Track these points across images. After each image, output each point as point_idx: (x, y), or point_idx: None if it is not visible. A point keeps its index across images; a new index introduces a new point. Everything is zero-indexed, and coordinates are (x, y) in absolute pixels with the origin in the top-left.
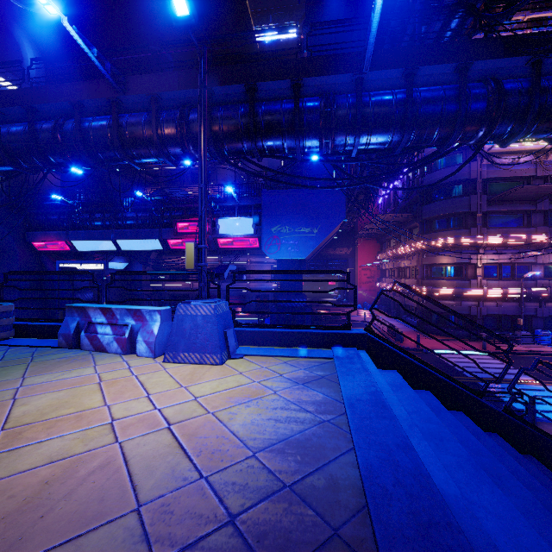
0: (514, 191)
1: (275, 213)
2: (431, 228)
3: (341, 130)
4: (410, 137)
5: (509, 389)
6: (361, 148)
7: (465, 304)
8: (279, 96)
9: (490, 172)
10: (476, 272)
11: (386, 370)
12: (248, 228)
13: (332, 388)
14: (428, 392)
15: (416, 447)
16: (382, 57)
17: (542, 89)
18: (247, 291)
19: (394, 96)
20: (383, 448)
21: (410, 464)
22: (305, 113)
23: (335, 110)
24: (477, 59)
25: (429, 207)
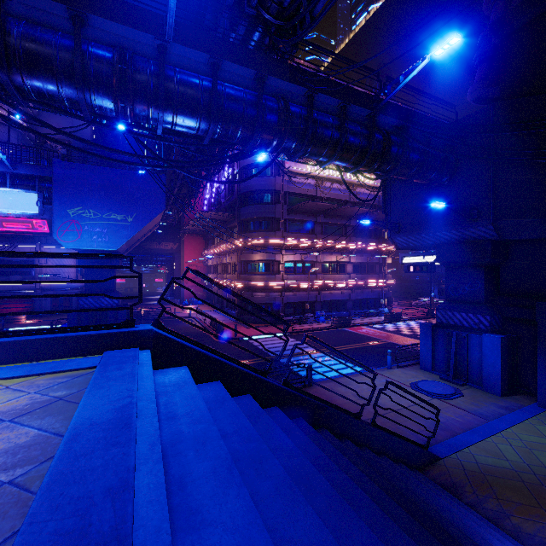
0: (303, 205)
1: (74, 191)
2: (248, 228)
3: (141, 97)
4: (217, 129)
5: (287, 364)
6: (168, 127)
7: (272, 295)
8: (52, 24)
9: (289, 187)
10: (280, 268)
11: (176, 368)
12: (30, 205)
13: (64, 414)
14: (219, 382)
15: (143, 479)
16: (187, 33)
17: (314, 119)
18: (36, 291)
19: (200, 80)
20: (78, 508)
21: (109, 522)
22: (92, 60)
23: (134, 71)
24: (271, 74)
25: (245, 209)
